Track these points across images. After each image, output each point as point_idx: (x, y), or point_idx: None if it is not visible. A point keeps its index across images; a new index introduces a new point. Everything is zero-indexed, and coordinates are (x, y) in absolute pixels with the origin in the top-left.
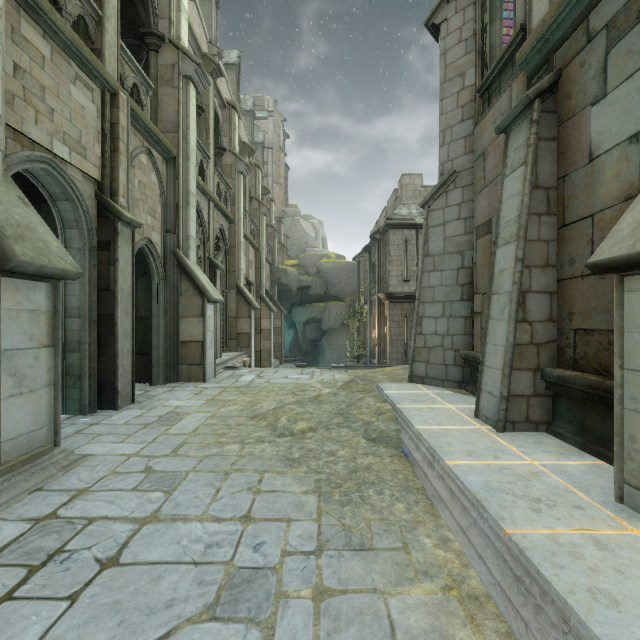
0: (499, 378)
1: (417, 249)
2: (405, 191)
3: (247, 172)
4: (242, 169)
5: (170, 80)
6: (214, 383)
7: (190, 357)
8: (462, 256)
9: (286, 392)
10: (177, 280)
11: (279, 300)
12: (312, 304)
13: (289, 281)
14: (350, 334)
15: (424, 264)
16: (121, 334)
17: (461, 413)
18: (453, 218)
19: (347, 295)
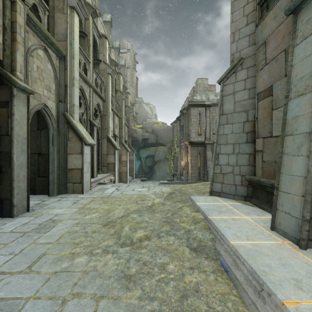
0: (299, 203)
1: (205, 118)
2: (199, 87)
3: (113, 74)
4: (110, 72)
5: (62, 9)
6: (88, 194)
7: (74, 178)
8: (247, 113)
9: (132, 201)
10: (66, 131)
11: (132, 145)
12: (149, 147)
13: (137, 135)
14: (169, 163)
15: (220, 120)
16: (17, 165)
17: (258, 225)
18: (240, 89)
19: (167, 143)
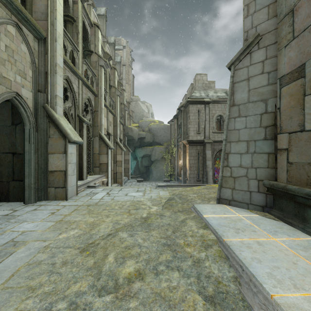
0: None
1: (205, 115)
2: (197, 83)
3: (106, 66)
4: (103, 64)
5: None
6: (73, 201)
7: (56, 182)
8: (265, 103)
9: (123, 211)
10: (46, 127)
11: (128, 144)
12: (146, 147)
13: (133, 134)
14: (166, 163)
15: (230, 112)
16: None
17: (298, 254)
18: (257, 73)
19: (164, 142)
